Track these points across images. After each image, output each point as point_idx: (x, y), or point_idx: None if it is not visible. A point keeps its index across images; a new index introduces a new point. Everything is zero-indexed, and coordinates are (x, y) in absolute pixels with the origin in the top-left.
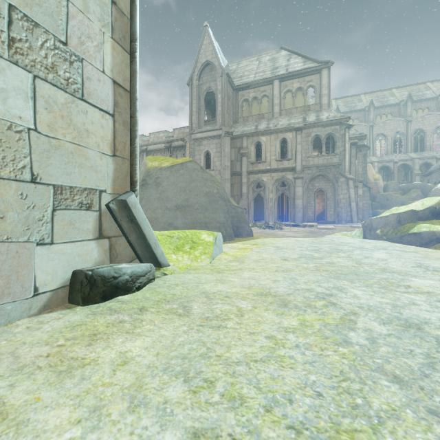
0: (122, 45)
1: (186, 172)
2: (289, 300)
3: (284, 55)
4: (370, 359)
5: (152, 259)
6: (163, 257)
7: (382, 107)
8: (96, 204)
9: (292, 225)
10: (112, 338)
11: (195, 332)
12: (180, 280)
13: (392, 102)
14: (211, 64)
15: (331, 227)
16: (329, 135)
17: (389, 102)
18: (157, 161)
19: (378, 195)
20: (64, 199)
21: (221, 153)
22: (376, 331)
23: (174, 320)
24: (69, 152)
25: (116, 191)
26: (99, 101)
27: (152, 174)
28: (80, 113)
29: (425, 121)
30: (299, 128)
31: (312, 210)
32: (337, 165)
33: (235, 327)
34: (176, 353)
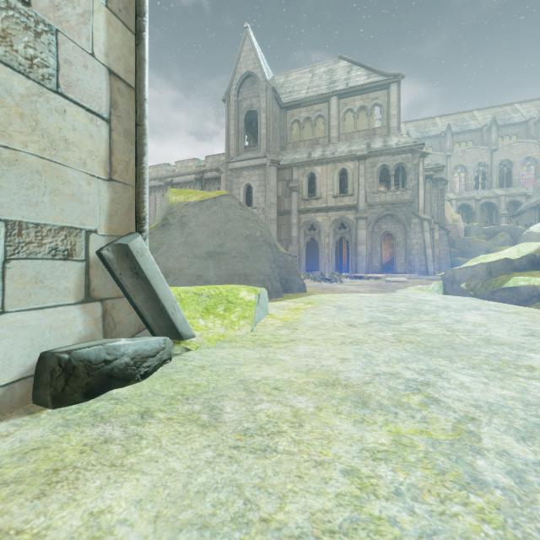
0: (122, 20)
1: (221, 210)
2: (368, 393)
3: (343, 66)
4: (531, 523)
5: (169, 329)
6: (185, 325)
7: (461, 133)
8: (81, 251)
9: (354, 276)
10: (83, 479)
11: (226, 462)
12: (208, 359)
13: (474, 127)
14: (253, 76)
15: (402, 280)
16: (399, 166)
17: (469, 127)
18: (182, 194)
19: (458, 240)
20: (26, 243)
21: (265, 187)
22: (517, 456)
23: (194, 437)
24: (33, 170)
25: (113, 232)
26: (85, 97)
27: (176, 211)
28: (54, 113)
29: (513, 150)
30: (362, 156)
31: (378, 258)
32: (409, 202)
33: (291, 450)
34: (190, 513)
